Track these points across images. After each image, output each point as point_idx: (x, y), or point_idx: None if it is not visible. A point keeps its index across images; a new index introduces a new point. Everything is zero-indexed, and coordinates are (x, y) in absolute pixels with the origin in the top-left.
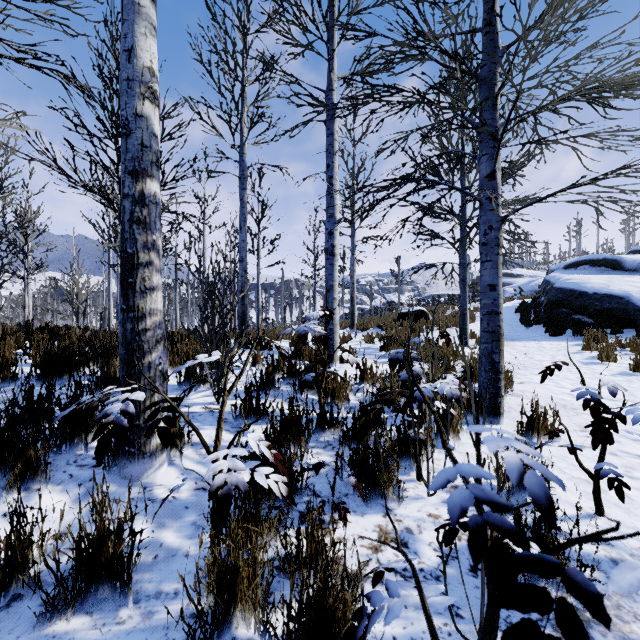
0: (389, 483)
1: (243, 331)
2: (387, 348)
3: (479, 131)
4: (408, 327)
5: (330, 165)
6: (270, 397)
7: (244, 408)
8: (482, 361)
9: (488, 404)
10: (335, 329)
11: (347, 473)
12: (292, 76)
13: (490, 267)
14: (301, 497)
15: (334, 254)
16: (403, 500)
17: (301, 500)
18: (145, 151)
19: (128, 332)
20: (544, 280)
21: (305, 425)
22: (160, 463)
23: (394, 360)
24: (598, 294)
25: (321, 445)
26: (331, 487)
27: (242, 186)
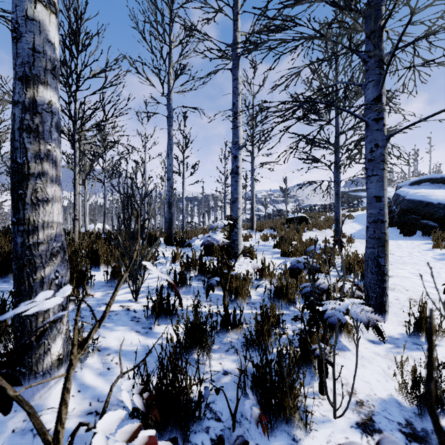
0: (295, 409)
1: (170, 232)
2: (279, 246)
3: (370, 55)
4: (293, 229)
5: (235, 103)
6: (182, 294)
7: (155, 309)
8: (368, 264)
9: (374, 302)
10: (239, 232)
11: (249, 403)
12: (205, 34)
13: (376, 180)
14: (199, 424)
15: (238, 173)
16: (309, 424)
17: (199, 428)
18: (37, 56)
19: (18, 246)
20: (395, 194)
21: (208, 333)
22: (56, 380)
23: (295, 269)
24: (441, 204)
25: (224, 347)
26: (232, 417)
27: (169, 123)
